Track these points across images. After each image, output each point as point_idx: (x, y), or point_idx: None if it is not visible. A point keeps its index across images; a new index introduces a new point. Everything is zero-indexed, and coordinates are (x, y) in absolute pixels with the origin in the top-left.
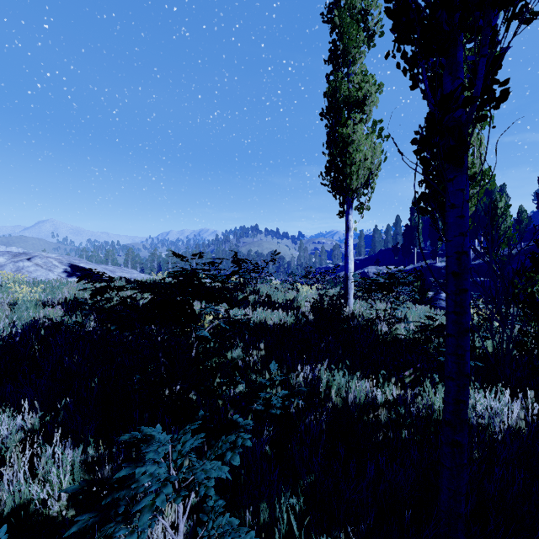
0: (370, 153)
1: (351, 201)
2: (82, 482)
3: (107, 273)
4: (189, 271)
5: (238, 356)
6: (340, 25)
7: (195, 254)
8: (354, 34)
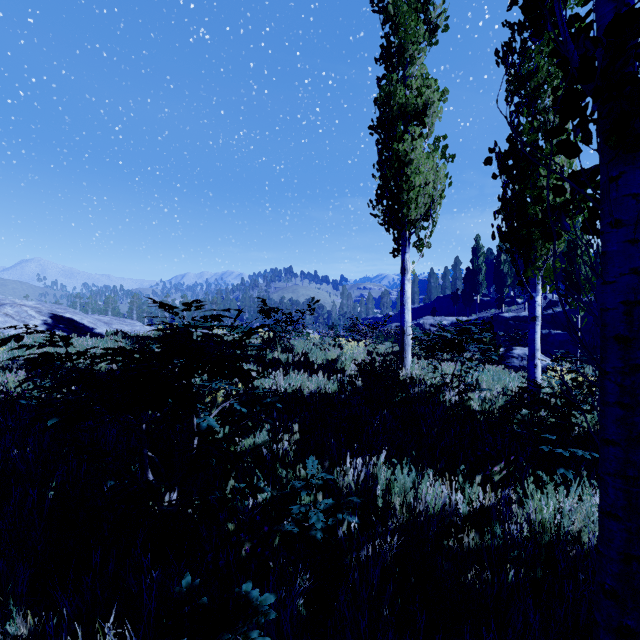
0: (433, 176)
1: (408, 236)
2: None
3: (100, 325)
4: (179, 330)
5: (263, 442)
6: (395, 15)
7: (189, 303)
8: (413, 27)
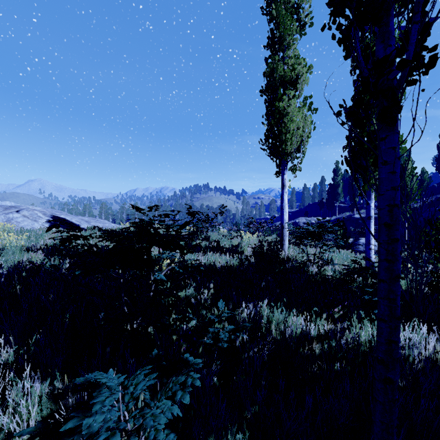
0: (302, 123)
1: (286, 163)
2: (39, 424)
3: (83, 223)
4: (146, 222)
5: (191, 294)
6: (277, 17)
7: (152, 207)
8: (289, 24)
